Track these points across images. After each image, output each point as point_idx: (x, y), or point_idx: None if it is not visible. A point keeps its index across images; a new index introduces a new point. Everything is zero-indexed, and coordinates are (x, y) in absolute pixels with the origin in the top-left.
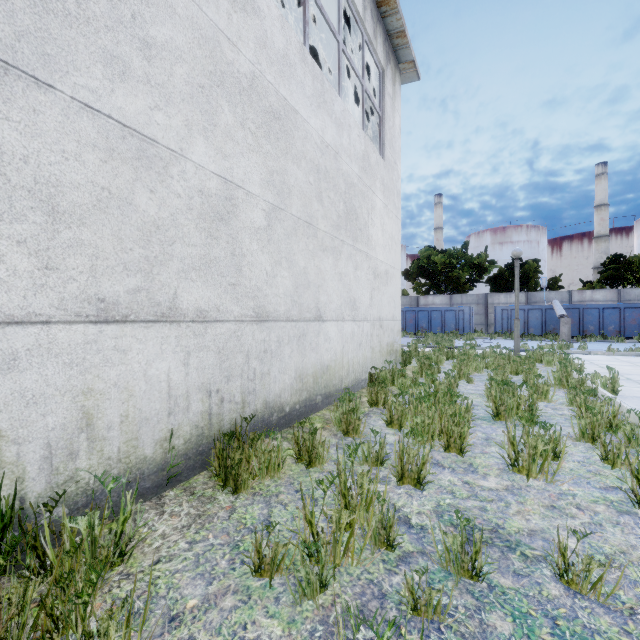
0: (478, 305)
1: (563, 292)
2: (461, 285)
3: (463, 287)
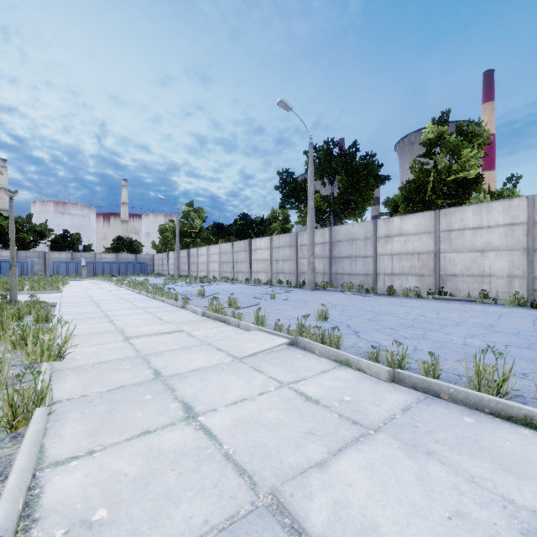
0: (40, 258)
1: (92, 253)
2: (26, 244)
3: (28, 245)
